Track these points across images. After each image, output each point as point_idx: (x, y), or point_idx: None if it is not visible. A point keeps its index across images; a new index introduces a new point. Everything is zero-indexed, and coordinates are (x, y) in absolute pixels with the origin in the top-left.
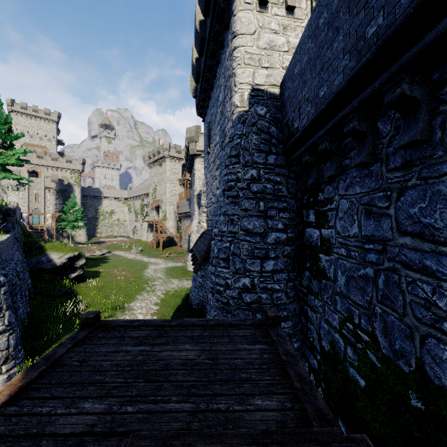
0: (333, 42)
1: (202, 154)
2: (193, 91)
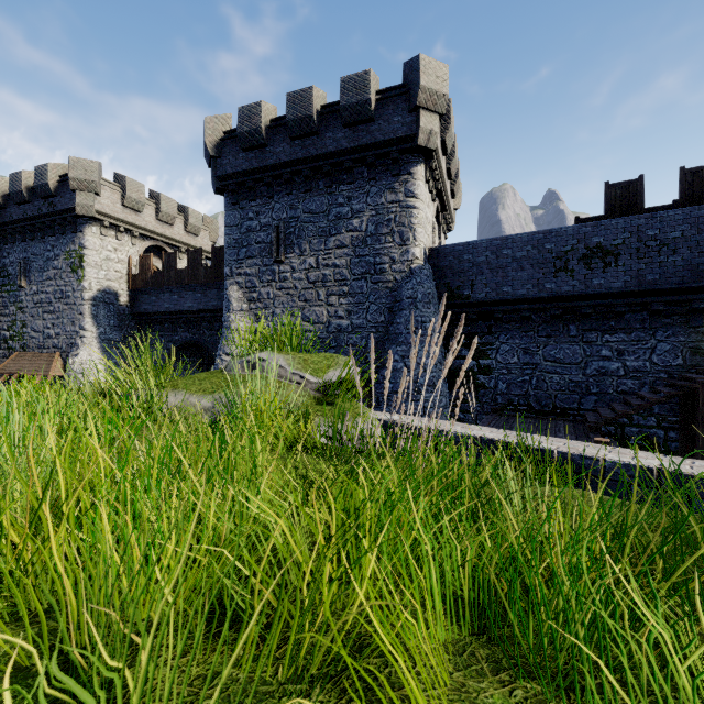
0: (518, 272)
1: (106, 221)
2: (213, 146)
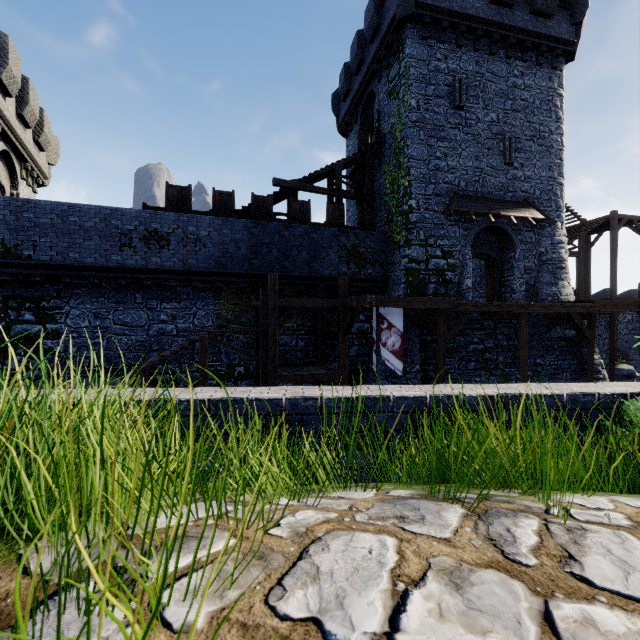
0: (86, 240)
1: None
2: None
